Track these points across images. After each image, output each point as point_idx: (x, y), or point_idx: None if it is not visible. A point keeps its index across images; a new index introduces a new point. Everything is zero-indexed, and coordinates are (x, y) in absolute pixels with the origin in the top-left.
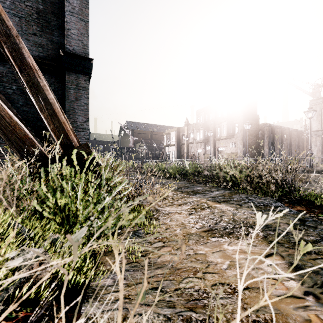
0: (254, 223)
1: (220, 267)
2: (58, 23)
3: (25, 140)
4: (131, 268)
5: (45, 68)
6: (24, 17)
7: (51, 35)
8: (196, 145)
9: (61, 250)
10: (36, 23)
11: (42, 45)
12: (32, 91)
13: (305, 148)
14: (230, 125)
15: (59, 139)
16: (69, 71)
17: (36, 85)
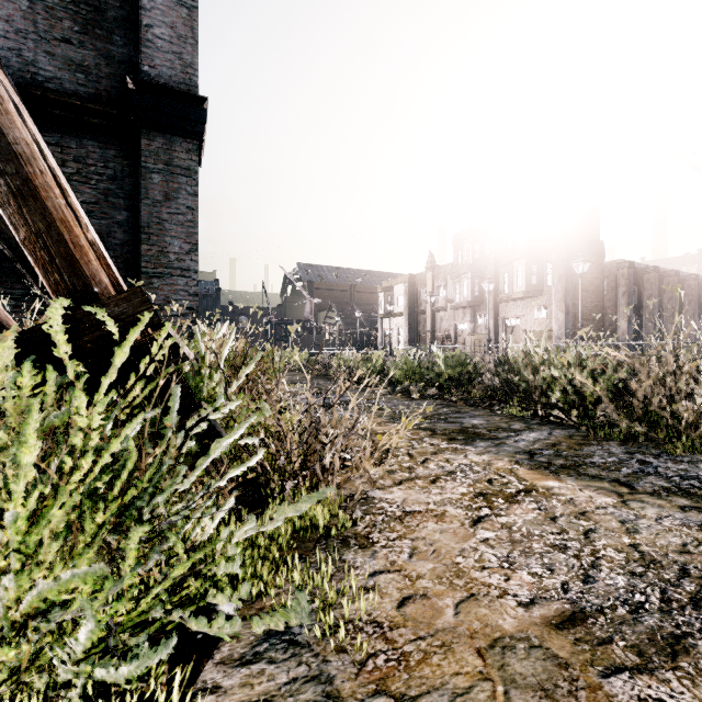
0: None
1: None
2: (123, 13)
3: None
4: None
5: (92, 122)
6: None
7: (108, 42)
8: (453, 314)
9: None
10: (71, 15)
11: (84, 67)
12: None
13: None
14: (535, 267)
15: (50, 275)
16: (149, 128)
17: None
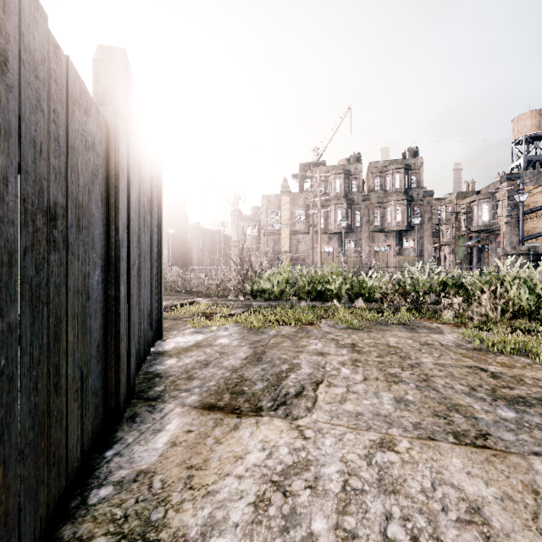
0: None
1: None
2: None
3: None
4: None
5: None
6: None
7: None
8: None
9: None
10: None
11: None
12: None
13: None
14: None
15: None
16: None
17: None
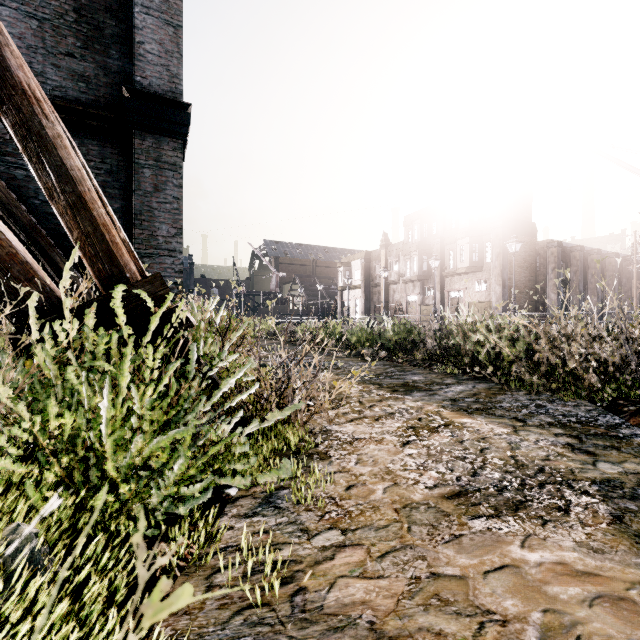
0: (572, 474)
1: (520, 635)
2: (119, 31)
3: (10, 266)
4: (249, 629)
5: (92, 124)
6: (50, 19)
7: (105, 55)
8: (404, 287)
9: (33, 583)
10: (74, 32)
11: (85, 77)
12: (28, 150)
13: (634, 292)
14: (476, 246)
15: (95, 264)
16: (141, 130)
17: (37, 135)
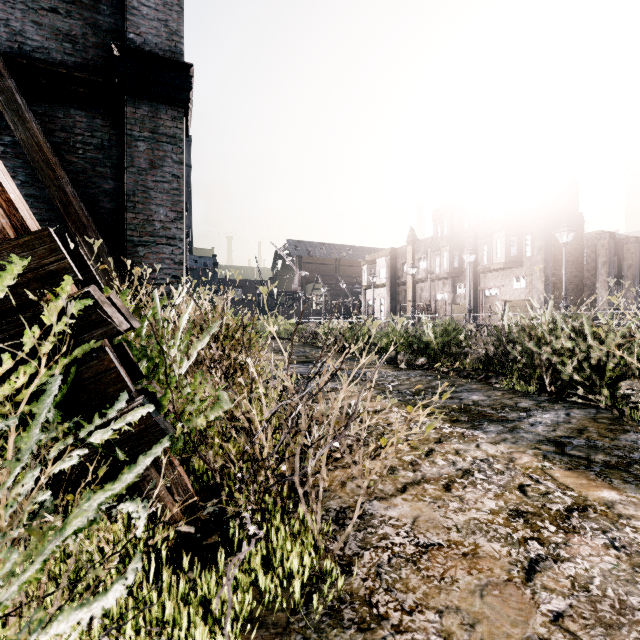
0: None
1: None
2: None
3: None
4: None
5: (79, 91)
6: None
7: (94, 11)
8: (433, 285)
9: None
10: None
11: (71, 37)
12: None
13: None
14: (514, 239)
15: None
16: (134, 96)
17: None
